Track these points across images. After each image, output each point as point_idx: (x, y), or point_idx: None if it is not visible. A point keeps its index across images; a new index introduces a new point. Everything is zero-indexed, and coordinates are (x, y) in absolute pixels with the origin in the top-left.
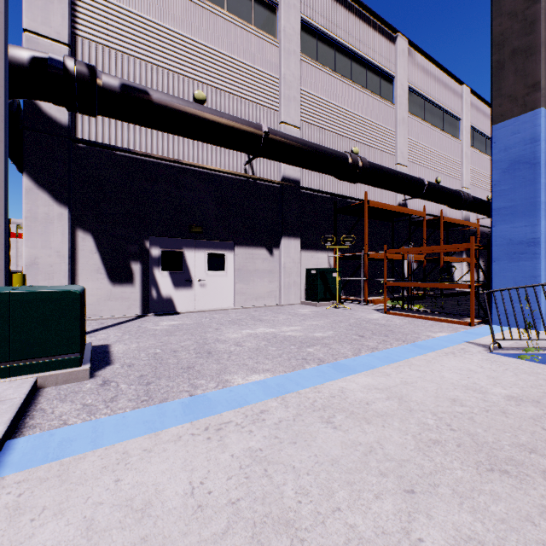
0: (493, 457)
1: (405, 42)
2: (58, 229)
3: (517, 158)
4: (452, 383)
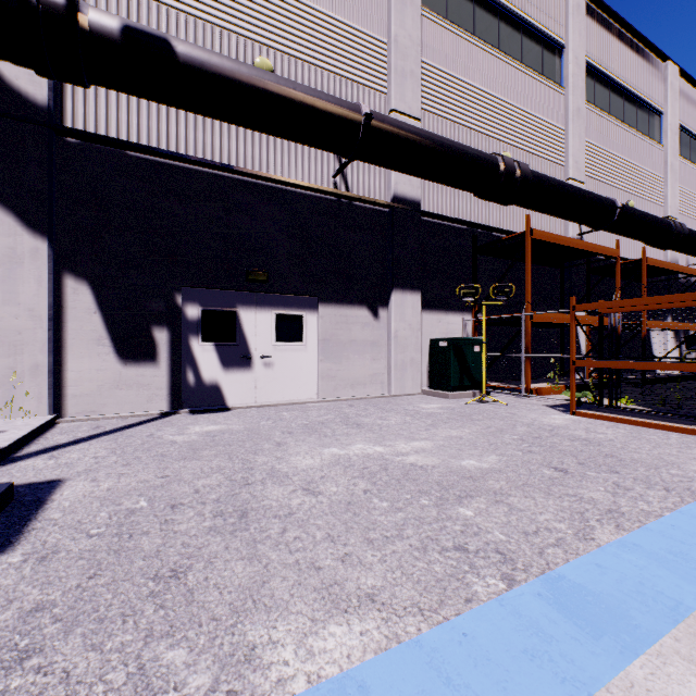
0: None
1: None
2: (31, 274)
3: None
4: None
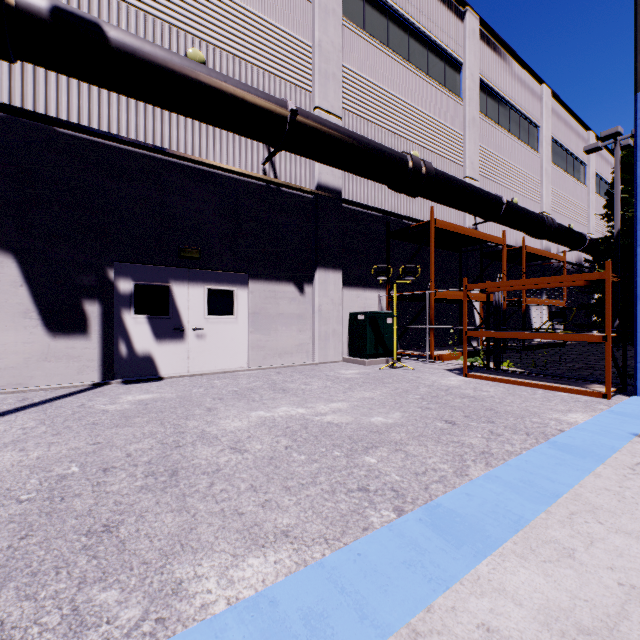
0: None
1: (476, 20)
2: None
3: None
4: None
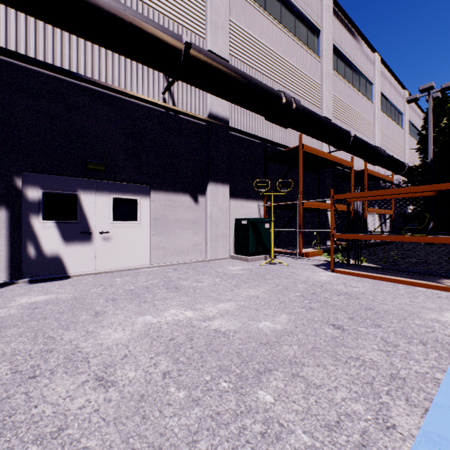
0: None
1: None
2: None
3: None
4: None
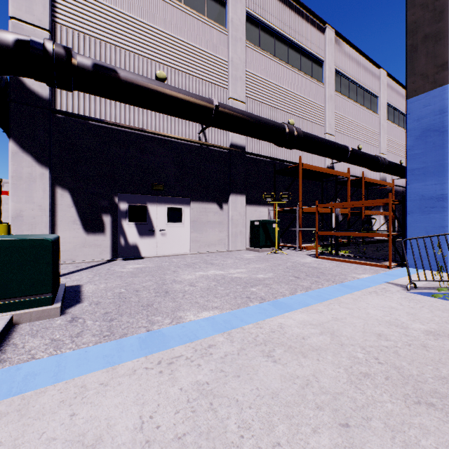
0: (419, 390)
1: (333, 32)
2: (40, 187)
3: (428, 126)
4: (377, 319)
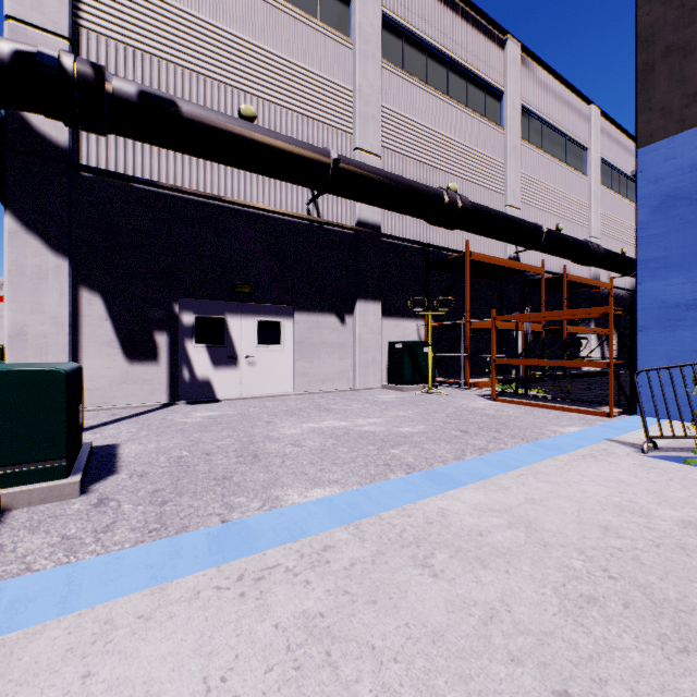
0: (683, 627)
1: (517, 47)
2: (54, 288)
3: (672, 192)
4: (599, 501)
